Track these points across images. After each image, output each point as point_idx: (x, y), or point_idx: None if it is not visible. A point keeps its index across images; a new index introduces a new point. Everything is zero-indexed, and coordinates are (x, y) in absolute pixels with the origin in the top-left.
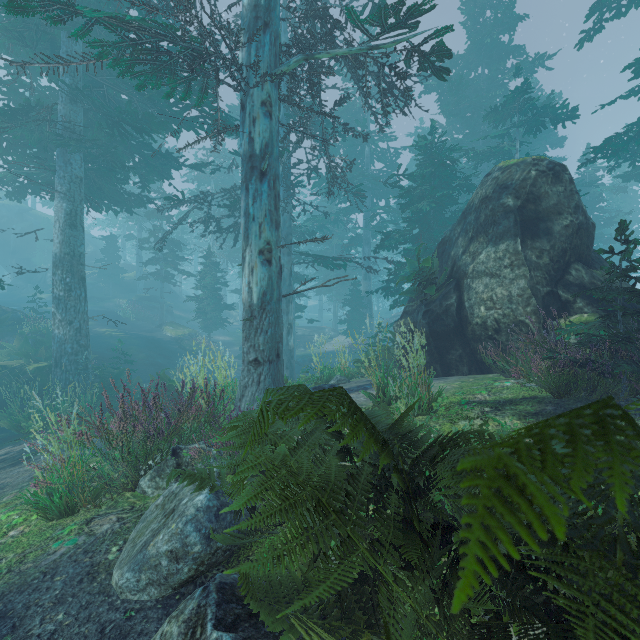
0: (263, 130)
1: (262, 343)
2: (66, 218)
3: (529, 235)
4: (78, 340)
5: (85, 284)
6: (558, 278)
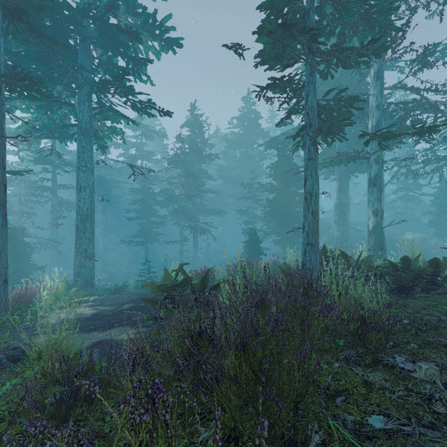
0: (373, 170)
1: (372, 243)
2: (338, 189)
3: None
4: (342, 238)
5: (345, 214)
6: None
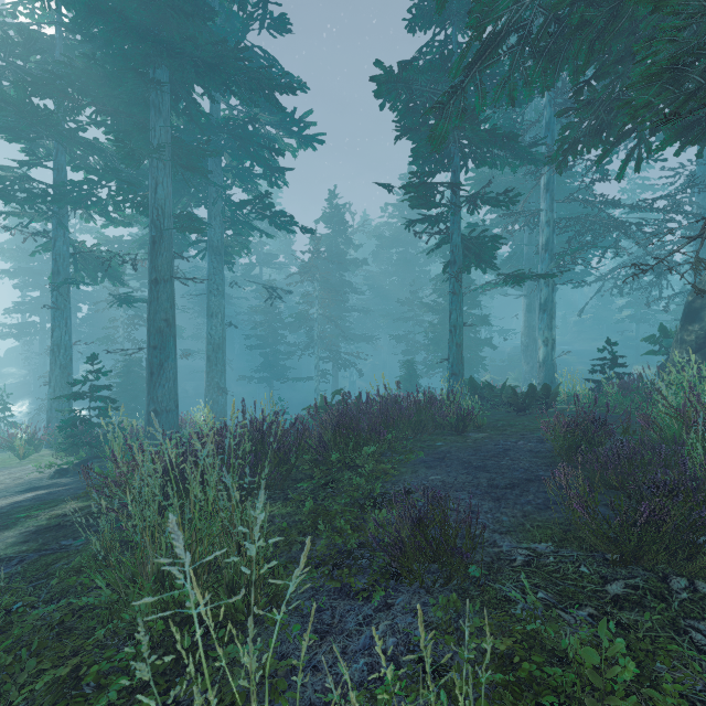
0: (543, 294)
1: (542, 377)
2: (526, 308)
3: (688, 321)
4: (531, 373)
5: (535, 342)
6: (699, 349)
